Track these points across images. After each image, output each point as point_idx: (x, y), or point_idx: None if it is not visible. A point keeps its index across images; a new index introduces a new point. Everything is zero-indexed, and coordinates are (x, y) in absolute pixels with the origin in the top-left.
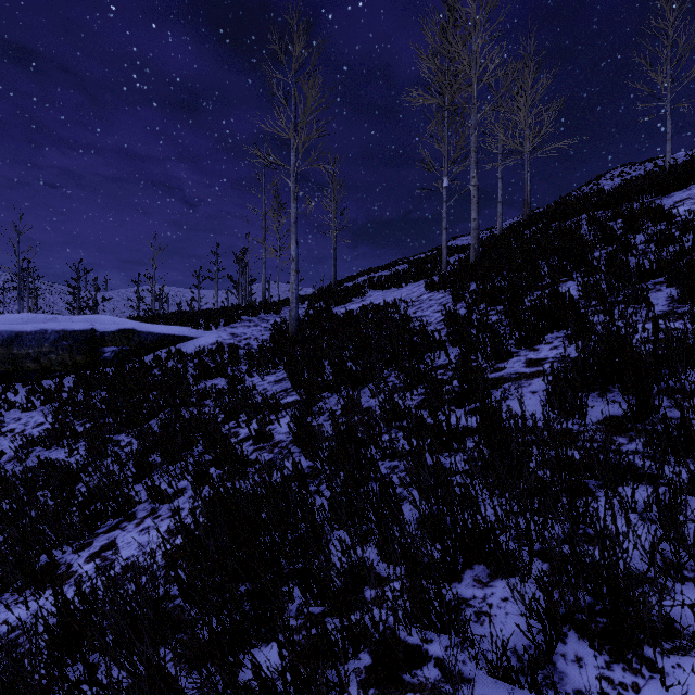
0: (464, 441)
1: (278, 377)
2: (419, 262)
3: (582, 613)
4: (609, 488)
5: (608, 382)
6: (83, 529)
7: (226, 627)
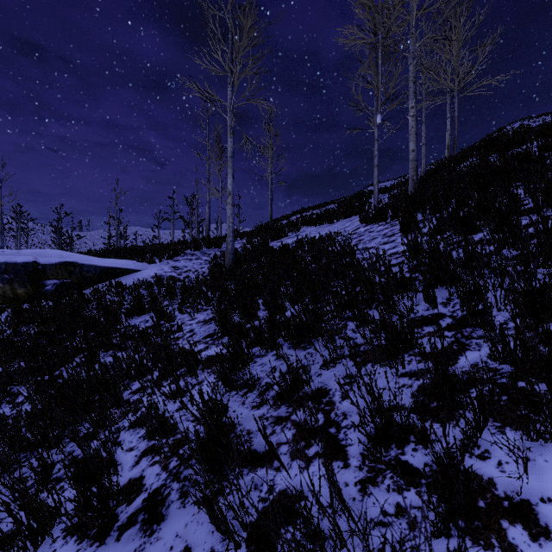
0: None
1: (208, 315)
2: (347, 201)
3: None
4: None
5: None
6: None
7: None
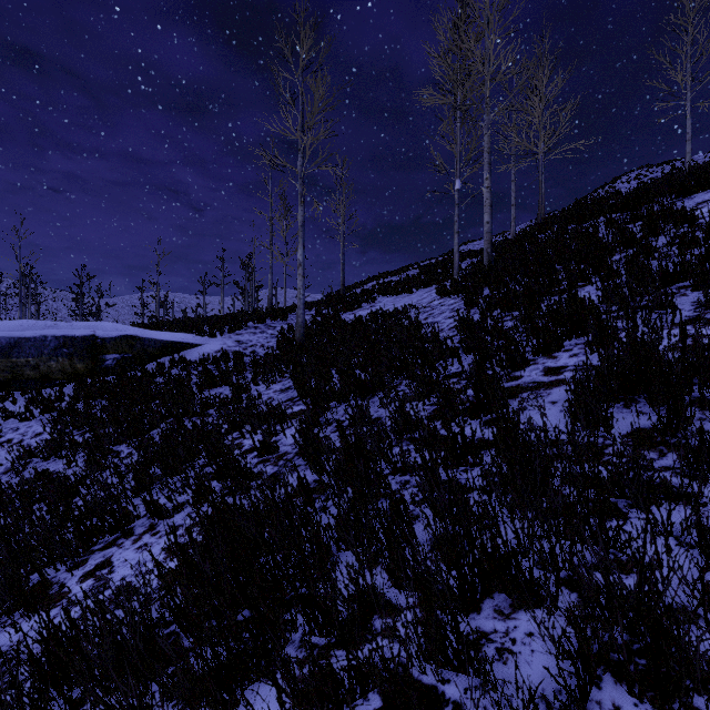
0: (480, 455)
1: (284, 385)
2: (430, 267)
3: (618, 652)
4: (643, 509)
5: (634, 392)
6: (77, 546)
7: (222, 661)
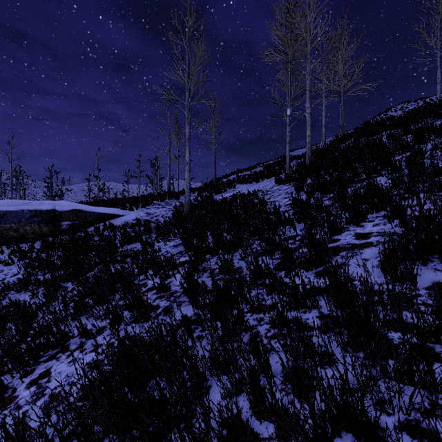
0: (316, 301)
1: (176, 243)
2: (270, 165)
3: None
4: None
5: (428, 253)
6: (29, 358)
7: None
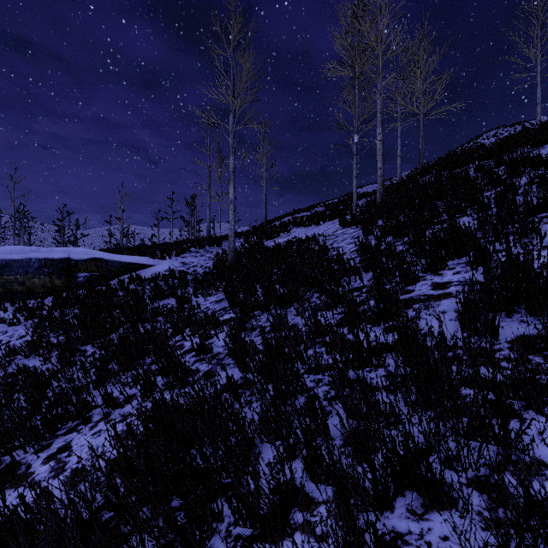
0: (383, 358)
1: (218, 298)
2: (334, 205)
3: None
4: (543, 413)
5: (514, 304)
6: (44, 431)
7: None
